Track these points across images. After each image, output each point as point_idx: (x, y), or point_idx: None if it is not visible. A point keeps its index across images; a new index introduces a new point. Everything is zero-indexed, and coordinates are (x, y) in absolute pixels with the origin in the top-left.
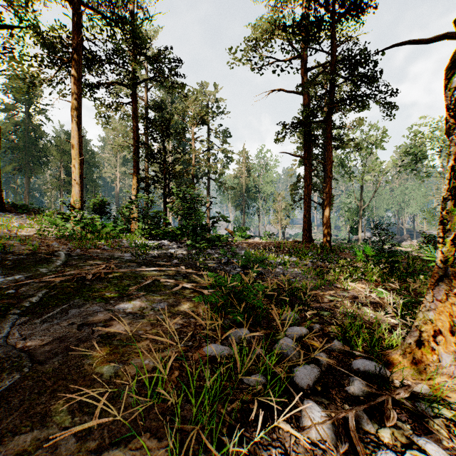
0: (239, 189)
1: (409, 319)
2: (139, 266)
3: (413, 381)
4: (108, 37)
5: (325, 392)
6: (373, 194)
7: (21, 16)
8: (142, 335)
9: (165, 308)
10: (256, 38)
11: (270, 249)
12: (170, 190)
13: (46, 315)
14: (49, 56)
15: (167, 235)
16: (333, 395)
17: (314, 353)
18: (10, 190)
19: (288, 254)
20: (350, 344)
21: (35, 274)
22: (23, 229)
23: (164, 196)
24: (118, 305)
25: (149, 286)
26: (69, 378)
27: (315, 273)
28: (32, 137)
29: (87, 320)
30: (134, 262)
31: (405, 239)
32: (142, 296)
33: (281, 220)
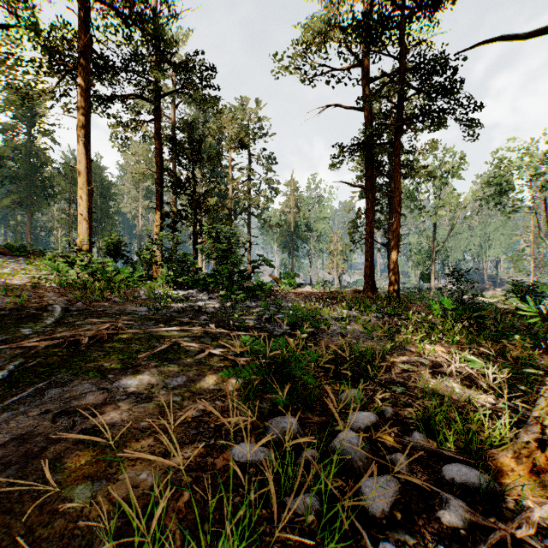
0: (286, 227)
1: (519, 403)
2: (156, 325)
3: (533, 499)
4: (124, 38)
5: (408, 521)
6: (449, 233)
7: (16, 13)
8: (144, 428)
9: (170, 397)
10: (307, 42)
11: (324, 301)
12: (201, 228)
13: (11, 400)
14: (50, 61)
15: (197, 283)
16: (421, 527)
17: (388, 452)
18: (9, 228)
19: (346, 307)
20: (438, 439)
21: (14, 337)
22: (15, 276)
23: (193, 235)
24: (118, 381)
25: (166, 353)
26: (18, 510)
27: (382, 332)
28: (35, 164)
29: (70, 407)
30: (150, 319)
31: (487, 288)
32: (154, 368)
33: (337, 265)
